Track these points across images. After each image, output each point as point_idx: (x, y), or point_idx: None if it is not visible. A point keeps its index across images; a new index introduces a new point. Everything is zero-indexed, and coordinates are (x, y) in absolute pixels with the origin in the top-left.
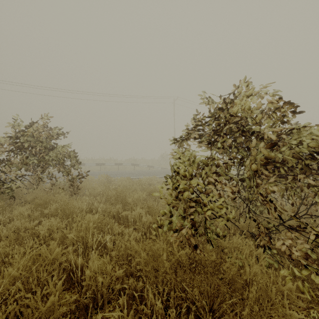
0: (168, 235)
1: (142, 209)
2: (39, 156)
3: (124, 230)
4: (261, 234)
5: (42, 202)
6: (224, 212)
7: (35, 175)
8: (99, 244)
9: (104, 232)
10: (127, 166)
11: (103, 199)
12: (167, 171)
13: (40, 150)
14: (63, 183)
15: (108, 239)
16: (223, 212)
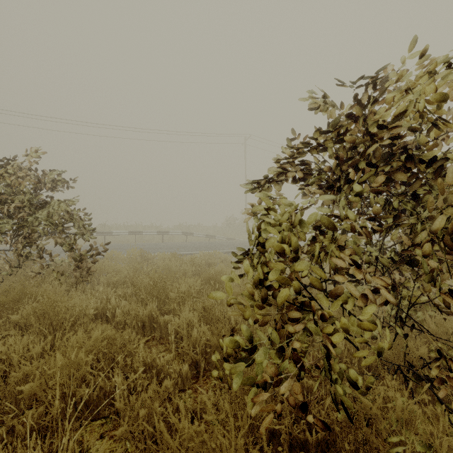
0: (249, 413)
1: (193, 311)
2: (19, 217)
3: (157, 358)
4: (448, 380)
5: (10, 300)
6: (369, 335)
7: (13, 250)
8: (101, 394)
9: (118, 362)
10: (176, 236)
11: (129, 291)
12: (236, 243)
13: (20, 208)
14: (67, 262)
15: (119, 383)
16: (366, 334)
